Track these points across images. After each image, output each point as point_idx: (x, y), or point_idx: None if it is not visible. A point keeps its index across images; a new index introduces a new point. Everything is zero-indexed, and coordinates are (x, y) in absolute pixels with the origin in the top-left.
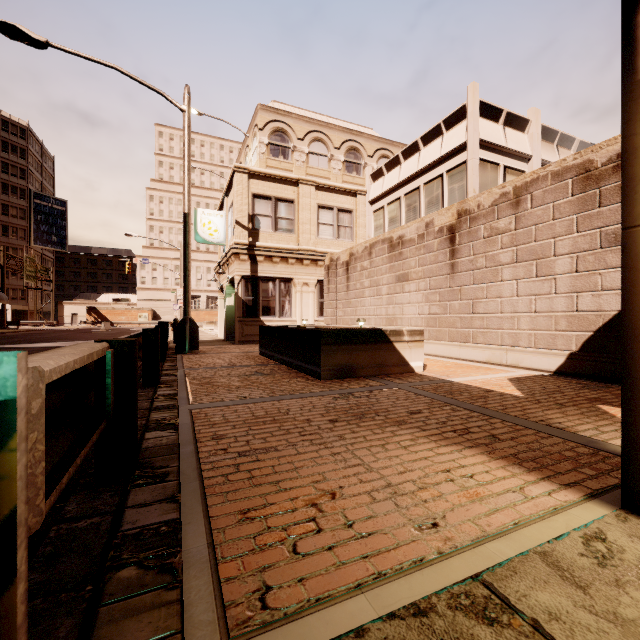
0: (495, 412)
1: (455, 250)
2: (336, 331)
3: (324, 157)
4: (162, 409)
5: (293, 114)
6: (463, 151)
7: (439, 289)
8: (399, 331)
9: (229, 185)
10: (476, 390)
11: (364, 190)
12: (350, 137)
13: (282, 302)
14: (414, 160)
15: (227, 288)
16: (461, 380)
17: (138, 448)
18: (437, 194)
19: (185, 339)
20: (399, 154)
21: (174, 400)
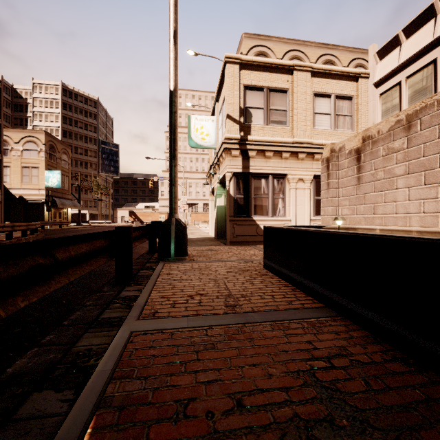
0: None
1: None
2: None
3: None
4: None
5: (273, 37)
6: None
7: None
8: None
9: (219, 86)
10: None
11: (367, 72)
12: (325, 51)
13: (275, 200)
14: None
15: (217, 189)
16: None
17: None
18: None
19: (170, 242)
20: (435, 2)
21: None
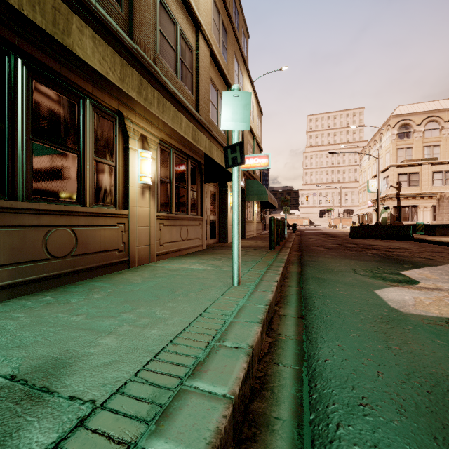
0: None
1: None
2: (440, 224)
3: (436, 130)
4: None
5: (413, 113)
6: None
7: None
8: None
9: (385, 170)
10: None
11: None
12: None
13: (412, 215)
14: None
15: (382, 210)
16: None
17: None
18: None
19: None
20: None
21: None
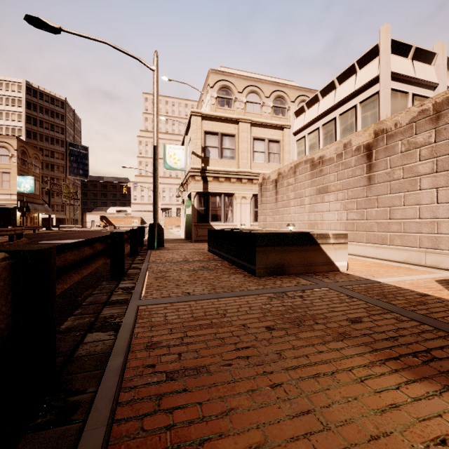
0: (448, 325)
1: (372, 165)
2: (269, 234)
3: (257, 104)
4: (115, 304)
5: (235, 74)
6: (375, 84)
7: (356, 198)
8: (325, 234)
9: (188, 126)
10: (409, 293)
11: (289, 124)
12: (277, 88)
13: (226, 211)
14: (331, 96)
15: (187, 201)
16: (388, 281)
17: (70, 356)
18: (351, 122)
19: (154, 239)
20: (318, 93)
21: (129, 294)
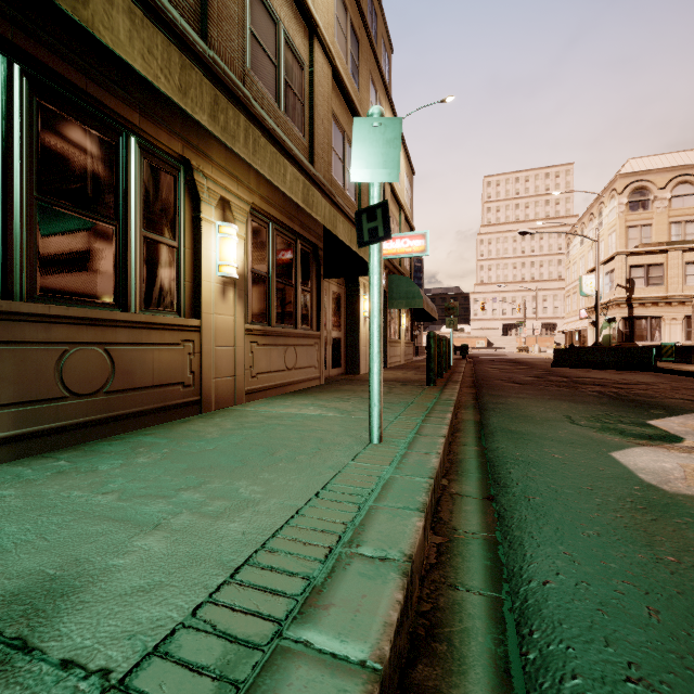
0: None
1: None
2: None
3: (690, 196)
4: None
5: (653, 170)
6: None
7: None
8: None
9: (608, 260)
10: None
11: None
12: None
13: (652, 332)
14: None
15: (603, 323)
16: None
17: None
18: None
19: None
20: None
21: None
